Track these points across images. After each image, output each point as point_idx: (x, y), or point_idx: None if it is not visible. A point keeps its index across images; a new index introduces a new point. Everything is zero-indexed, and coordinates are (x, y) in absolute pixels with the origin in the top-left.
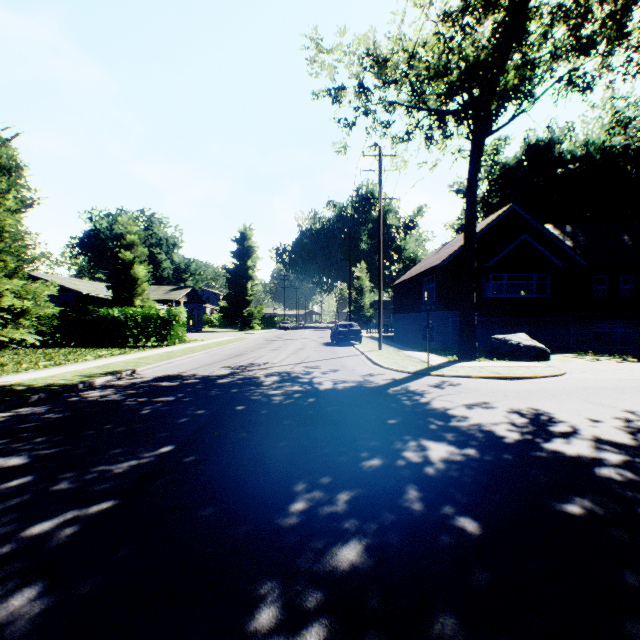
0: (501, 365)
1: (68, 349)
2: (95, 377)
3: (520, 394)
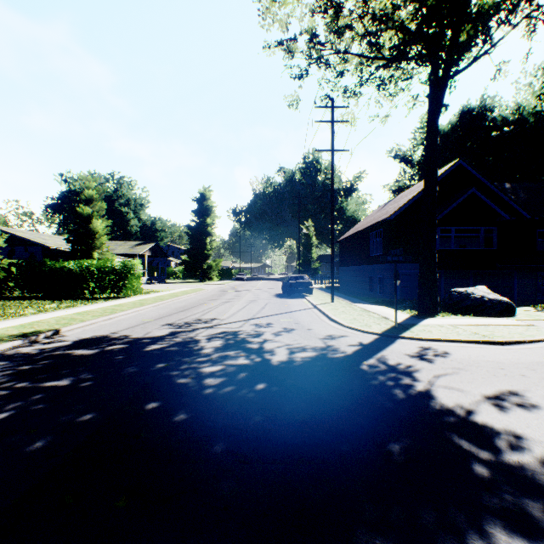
0: (474, 323)
1: (18, 302)
2: None
3: (542, 373)
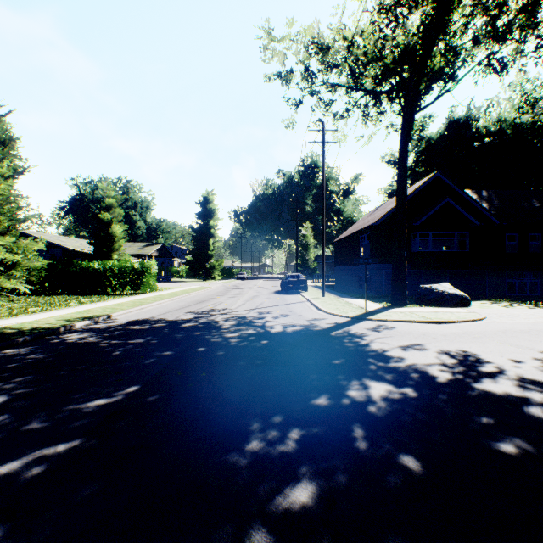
0: (429, 311)
1: (54, 296)
2: (75, 321)
3: (448, 337)
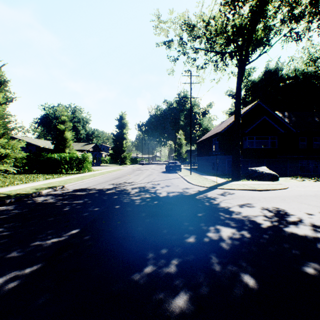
0: (254, 183)
1: (31, 175)
2: (42, 189)
3: (266, 199)
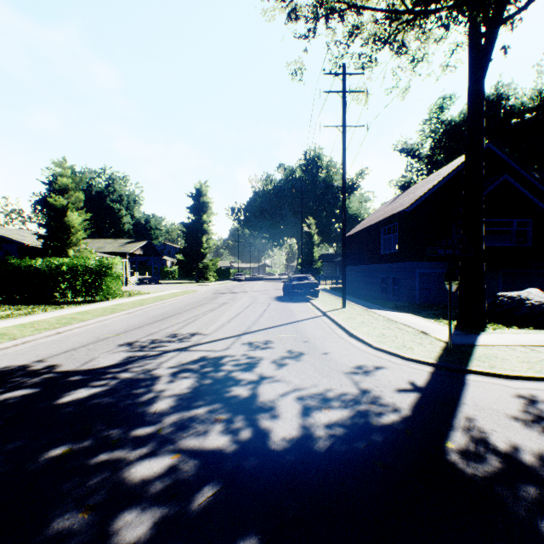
0: None
1: None
2: None
3: None
